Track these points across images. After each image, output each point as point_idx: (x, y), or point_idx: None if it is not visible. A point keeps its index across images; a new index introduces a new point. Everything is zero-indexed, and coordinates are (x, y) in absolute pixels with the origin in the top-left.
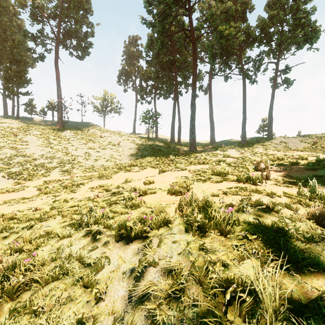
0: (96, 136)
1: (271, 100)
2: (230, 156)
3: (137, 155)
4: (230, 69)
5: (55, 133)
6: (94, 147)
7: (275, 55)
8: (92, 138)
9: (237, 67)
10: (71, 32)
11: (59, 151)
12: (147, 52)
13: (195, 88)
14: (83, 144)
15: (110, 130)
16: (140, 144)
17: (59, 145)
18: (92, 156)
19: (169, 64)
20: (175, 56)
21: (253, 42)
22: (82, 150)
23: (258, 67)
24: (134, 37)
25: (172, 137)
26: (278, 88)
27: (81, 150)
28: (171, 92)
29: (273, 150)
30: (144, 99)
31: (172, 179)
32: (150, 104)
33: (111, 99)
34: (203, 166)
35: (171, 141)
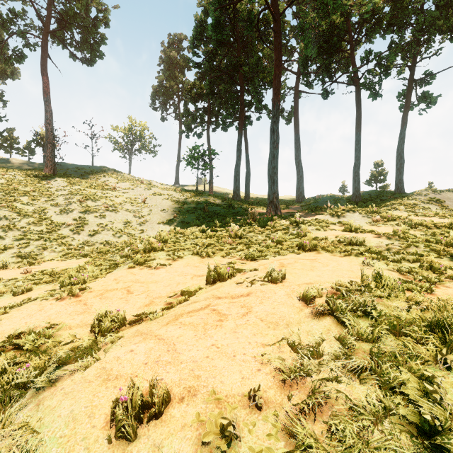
0: (106, 188)
1: (402, 128)
2: (365, 230)
3: (175, 221)
4: (332, 78)
5: (34, 183)
6: (96, 207)
7: (413, 49)
8: (98, 191)
9: (347, 72)
10: (70, 16)
11: (26, 215)
12: (194, 47)
13: (279, 102)
14: (77, 203)
15: (136, 178)
16: (182, 202)
17: (30, 203)
18: (89, 224)
19: (231, 70)
20: (241, 57)
21: (378, 26)
22: (72, 213)
23: (388, 67)
24: (177, 36)
25: (237, 191)
26: (411, 109)
27: (71, 212)
28: (235, 119)
29: (431, 215)
30: (192, 129)
31: (253, 366)
32: (200, 137)
33: (140, 132)
34: (318, 258)
35: (234, 197)
